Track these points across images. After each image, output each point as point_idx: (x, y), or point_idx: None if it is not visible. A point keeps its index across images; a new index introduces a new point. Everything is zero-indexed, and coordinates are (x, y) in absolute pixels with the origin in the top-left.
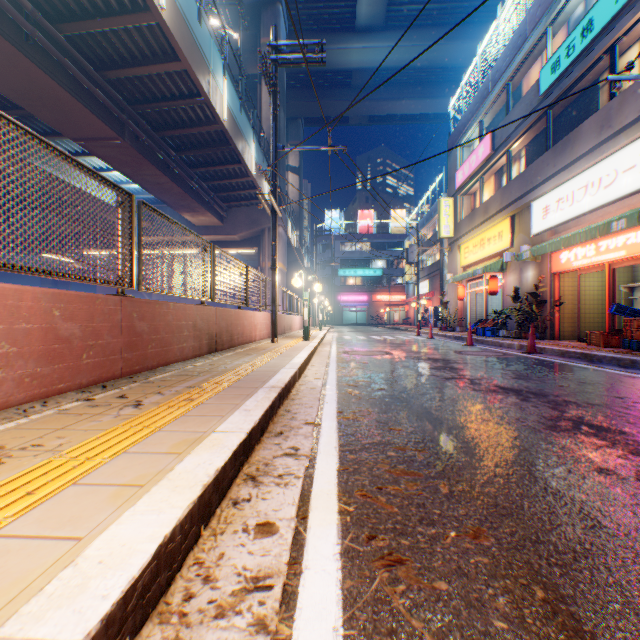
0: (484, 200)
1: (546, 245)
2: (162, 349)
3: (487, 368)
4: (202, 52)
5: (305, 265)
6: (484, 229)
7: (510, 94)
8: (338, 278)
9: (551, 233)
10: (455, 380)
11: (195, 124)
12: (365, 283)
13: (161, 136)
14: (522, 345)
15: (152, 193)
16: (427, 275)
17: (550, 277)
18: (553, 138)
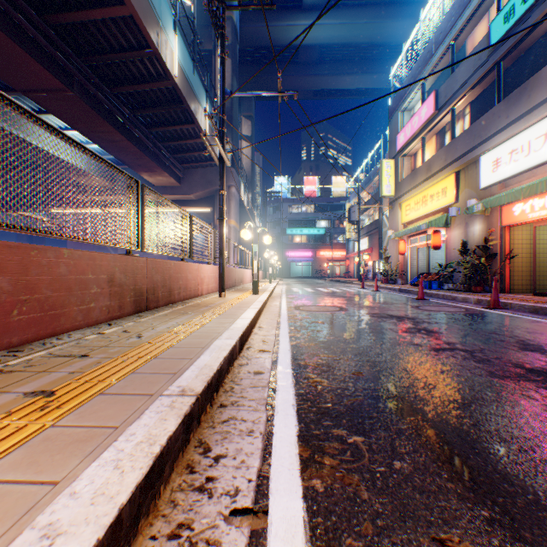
0: (425, 160)
1: (502, 196)
2: (44, 314)
3: (470, 331)
4: (150, 0)
5: (257, 225)
6: (427, 186)
7: (453, 55)
8: (286, 236)
9: (501, 186)
10: (450, 353)
11: (147, 80)
12: (310, 241)
13: (113, 92)
14: (481, 299)
15: (109, 152)
16: (366, 233)
17: (500, 230)
18: (502, 92)
